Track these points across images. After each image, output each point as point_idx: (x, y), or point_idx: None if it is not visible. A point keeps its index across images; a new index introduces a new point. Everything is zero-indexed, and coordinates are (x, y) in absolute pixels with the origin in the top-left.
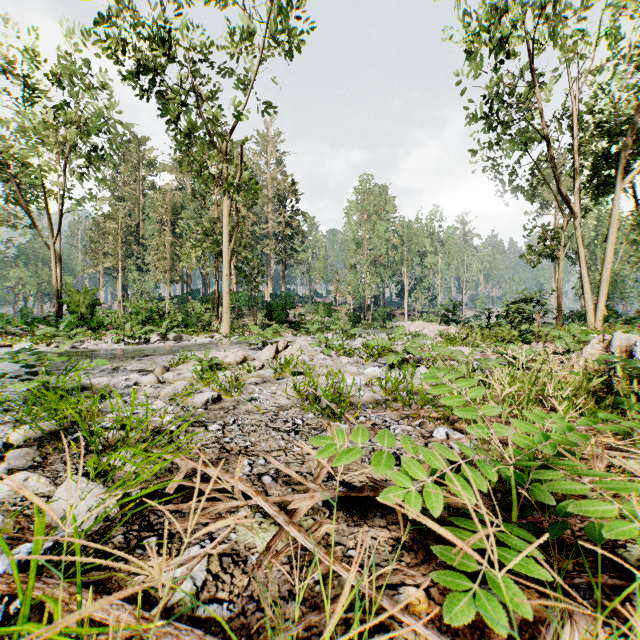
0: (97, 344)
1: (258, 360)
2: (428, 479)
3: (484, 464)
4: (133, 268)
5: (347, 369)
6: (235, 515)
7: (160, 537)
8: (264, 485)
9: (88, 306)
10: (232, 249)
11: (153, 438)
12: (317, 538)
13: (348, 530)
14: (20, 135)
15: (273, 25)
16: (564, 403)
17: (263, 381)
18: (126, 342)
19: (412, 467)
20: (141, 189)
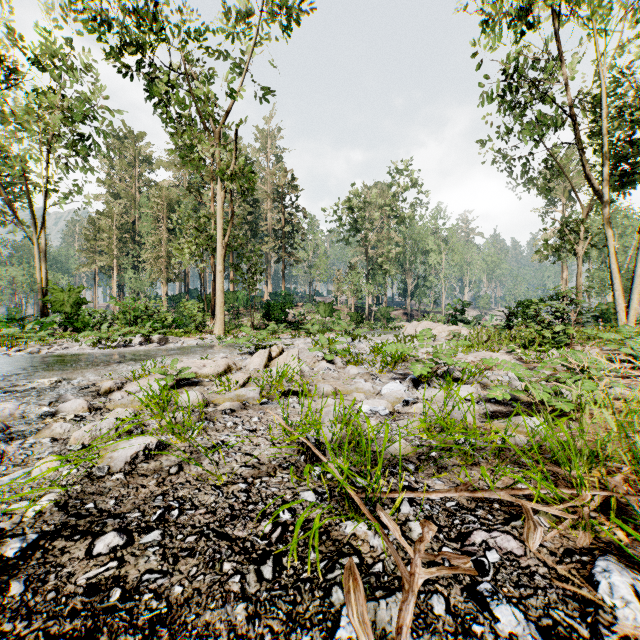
0: (69, 347)
1: (245, 369)
2: None
3: None
4: (128, 266)
5: (359, 386)
6: None
7: None
8: None
9: (73, 305)
10: (226, 244)
11: None
12: None
13: None
14: None
15: None
16: None
17: (242, 407)
18: (102, 345)
19: None
20: (137, 186)
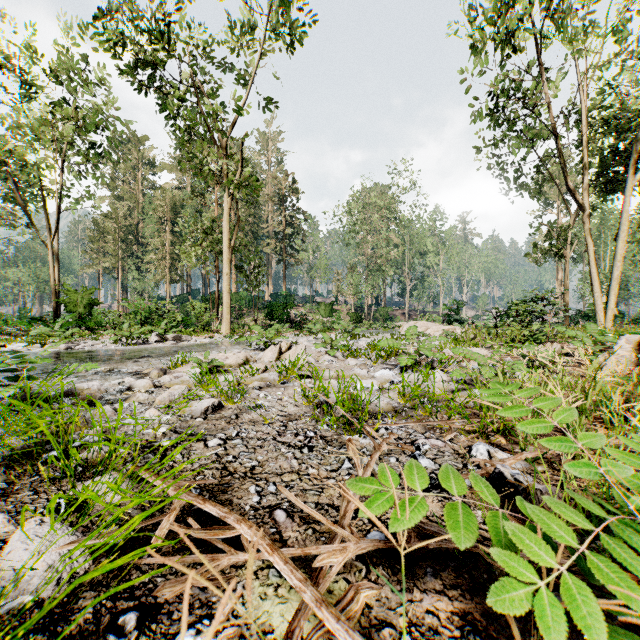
0: (94, 344)
1: (260, 362)
2: (565, 574)
3: (633, 537)
4: (133, 268)
5: (356, 372)
6: (242, 573)
7: (141, 612)
8: (277, 524)
9: (86, 306)
10: (232, 248)
11: (143, 457)
12: (355, 613)
13: (394, 598)
14: (16, 131)
15: (274, 18)
16: (636, 418)
17: (267, 385)
18: (124, 342)
19: (531, 549)
20: (141, 188)
